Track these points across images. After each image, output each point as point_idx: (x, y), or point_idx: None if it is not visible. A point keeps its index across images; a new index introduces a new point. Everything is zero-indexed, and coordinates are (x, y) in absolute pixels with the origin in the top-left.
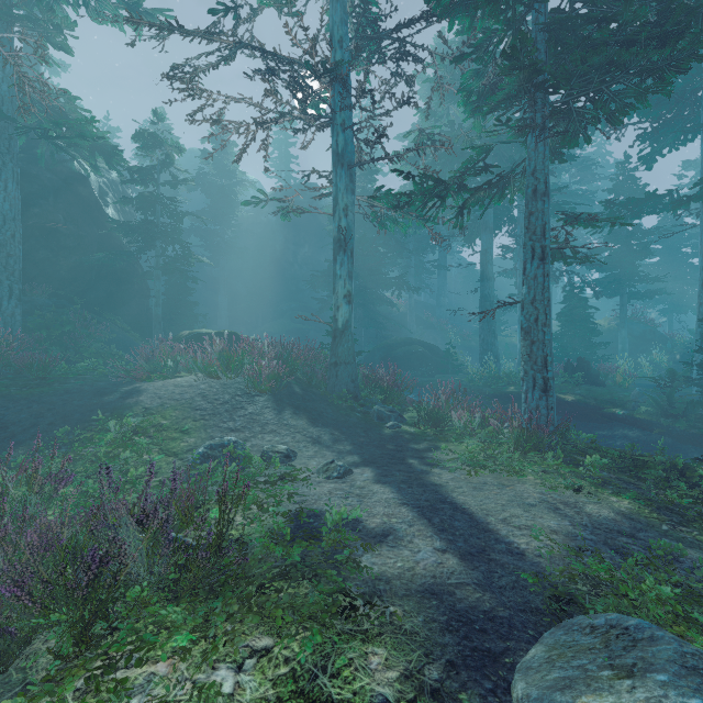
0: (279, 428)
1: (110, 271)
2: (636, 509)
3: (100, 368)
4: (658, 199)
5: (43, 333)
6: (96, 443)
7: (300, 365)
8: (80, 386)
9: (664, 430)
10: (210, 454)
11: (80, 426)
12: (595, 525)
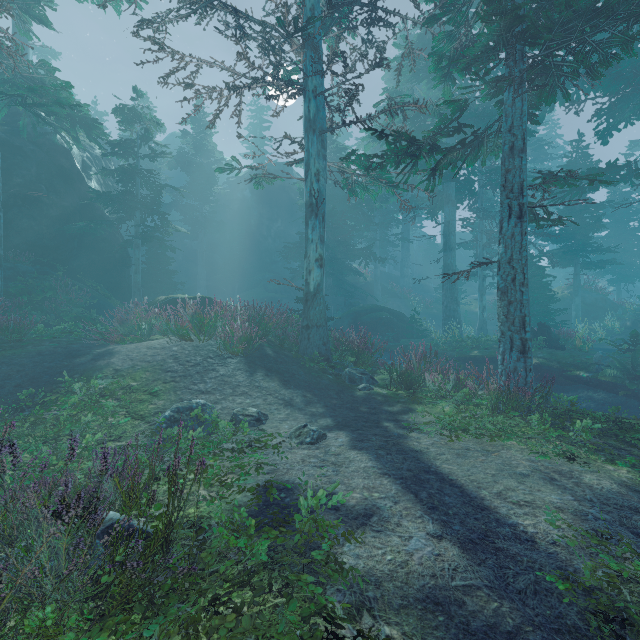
0: (250, 391)
1: (92, 241)
2: (638, 479)
3: (77, 331)
4: (616, 170)
5: (24, 298)
6: (60, 405)
7: (272, 328)
8: (54, 348)
9: (629, 392)
10: (177, 417)
11: (47, 388)
12: (602, 500)
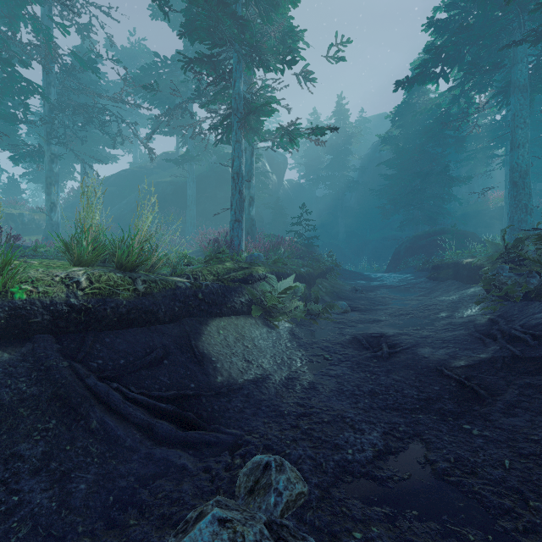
0: None
1: None
2: None
3: None
4: None
5: None
6: None
7: None
8: None
9: None
10: None
11: None
12: None
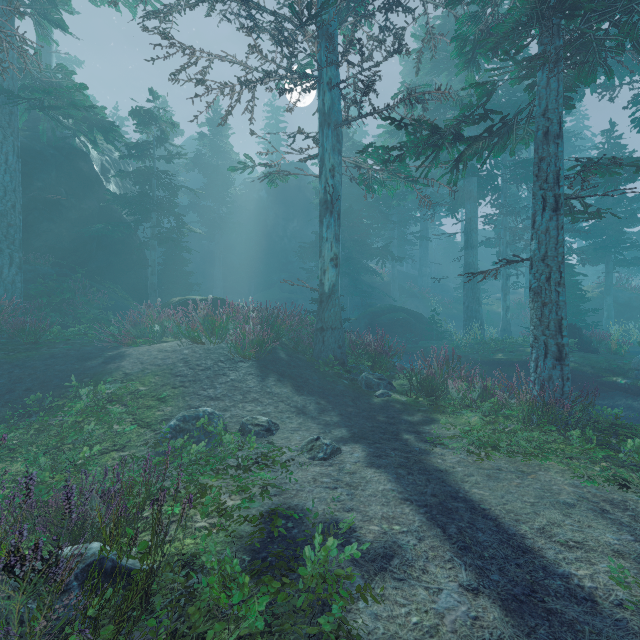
0: (261, 397)
1: (110, 243)
2: None
3: (91, 333)
4: None
5: (44, 300)
6: (66, 411)
7: (286, 330)
8: (67, 350)
9: None
10: (182, 427)
11: (56, 393)
12: None
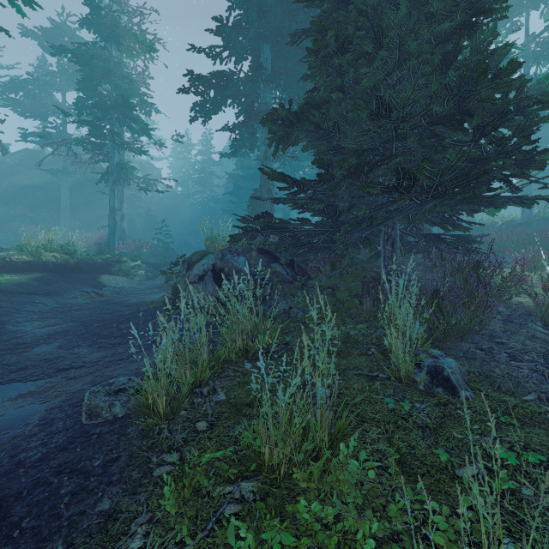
0: None
1: None
2: None
3: None
4: None
5: None
6: None
7: None
8: None
9: None
10: None
11: None
12: None
